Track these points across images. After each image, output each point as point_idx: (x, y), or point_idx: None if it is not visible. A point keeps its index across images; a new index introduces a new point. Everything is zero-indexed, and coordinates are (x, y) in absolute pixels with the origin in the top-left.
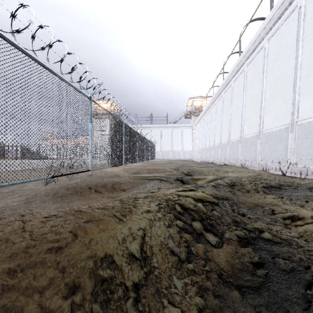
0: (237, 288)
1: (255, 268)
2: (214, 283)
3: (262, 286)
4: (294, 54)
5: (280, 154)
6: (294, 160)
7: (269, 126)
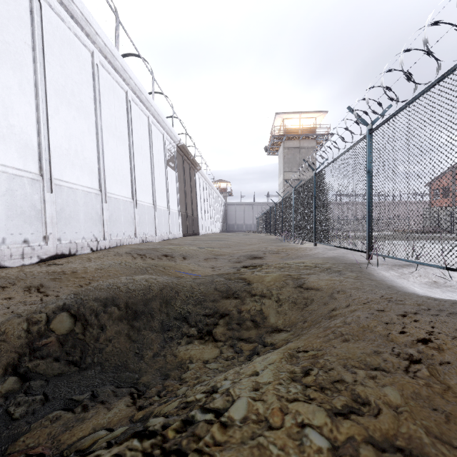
0: (135, 385)
1: (76, 406)
2: (159, 385)
3: (103, 386)
4: None
5: None
6: None
7: None
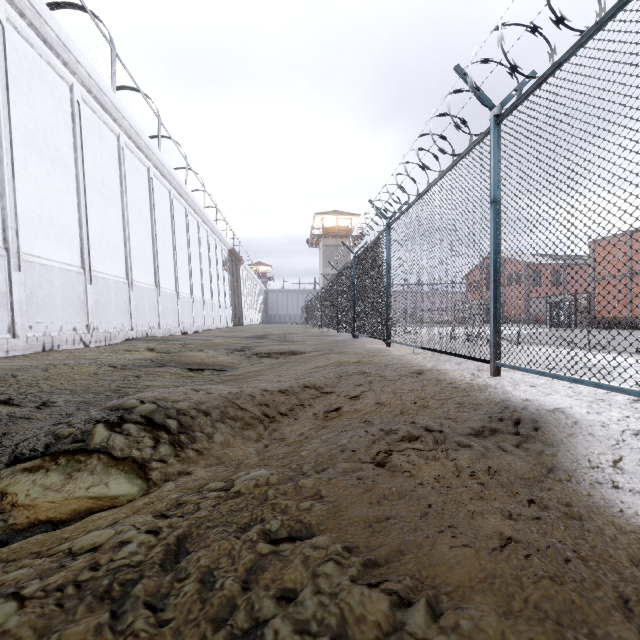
0: None
1: None
2: None
3: None
4: (71, 157)
5: (75, 315)
6: (95, 323)
7: (38, 251)
